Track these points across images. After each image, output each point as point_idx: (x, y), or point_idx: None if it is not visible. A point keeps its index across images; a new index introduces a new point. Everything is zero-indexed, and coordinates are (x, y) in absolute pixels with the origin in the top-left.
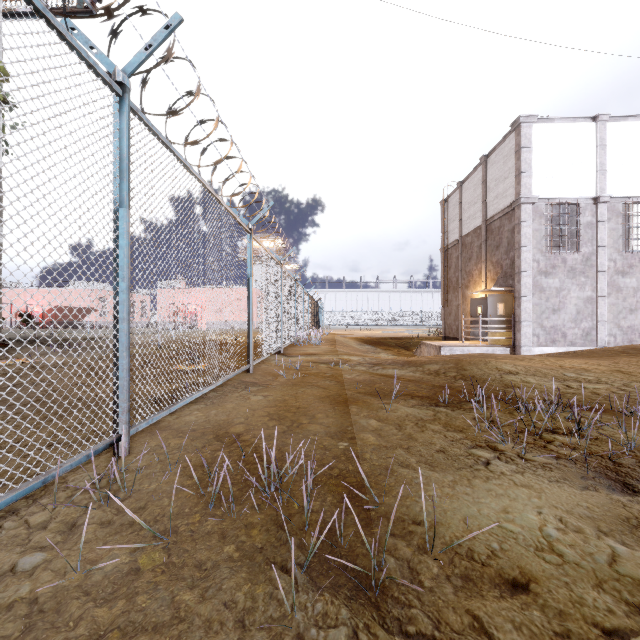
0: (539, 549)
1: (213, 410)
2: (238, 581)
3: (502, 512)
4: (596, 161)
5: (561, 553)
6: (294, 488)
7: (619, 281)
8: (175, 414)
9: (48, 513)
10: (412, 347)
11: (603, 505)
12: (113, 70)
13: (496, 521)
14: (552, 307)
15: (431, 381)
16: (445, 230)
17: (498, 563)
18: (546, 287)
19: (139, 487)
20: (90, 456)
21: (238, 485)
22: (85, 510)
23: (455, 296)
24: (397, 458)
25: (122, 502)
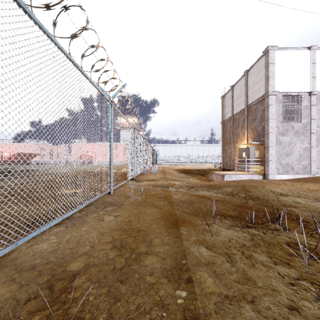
0: None
1: (68, 235)
2: None
3: None
4: (310, 72)
5: None
6: None
7: None
8: (32, 241)
9: None
10: (206, 174)
11: None
12: None
13: None
14: (286, 153)
15: (231, 201)
16: (223, 112)
17: None
18: (282, 141)
19: None
20: None
21: None
22: None
23: (229, 147)
24: None
25: None
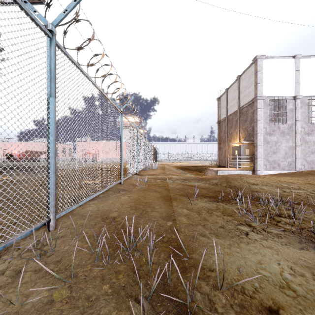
0: (281, 287)
1: (101, 204)
2: (110, 309)
3: (258, 263)
4: (295, 78)
5: (294, 290)
6: (143, 249)
7: (306, 138)
8: (81, 206)
9: (6, 264)
10: (203, 171)
11: (313, 259)
12: (46, 23)
13: (255, 269)
14: (273, 151)
15: (214, 188)
16: (219, 113)
17: (259, 296)
18: (270, 141)
19: (58, 248)
20: (32, 231)
21: (112, 247)
22: (27, 262)
23: (224, 145)
24: (198, 231)
25: (48, 257)
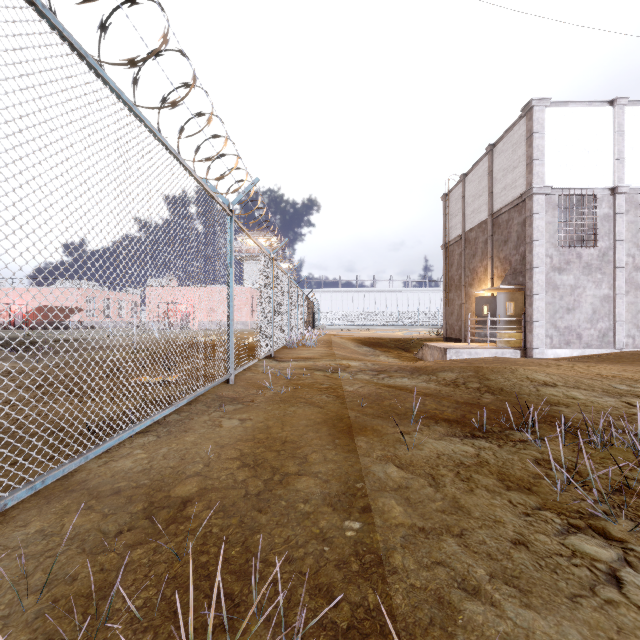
0: None
1: (163, 447)
2: None
3: None
4: (613, 148)
5: None
6: None
7: (638, 278)
8: (105, 456)
9: None
10: (412, 348)
11: None
12: None
13: None
14: (566, 306)
15: (452, 395)
16: (446, 226)
17: None
18: (560, 284)
19: None
20: None
21: None
22: None
23: (457, 295)
24: (451, 566)
25: None
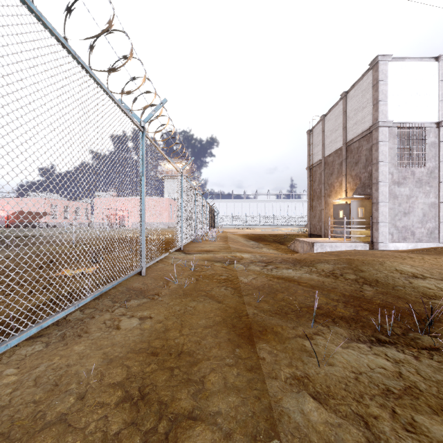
0: None
1: (42, 364)
2: None
3: None
4: (438, 93)
5: None
6: None
7: None
8: None
9: None
10: (286, 242)
11: None
12: None
13: None
14: (403, 211)
15: (336, 287)
16: (310, 153)
17: None
18: (398, 194)
19: None
20: None
21: None
22: None
23: (319, 203)
24: None
25: None
